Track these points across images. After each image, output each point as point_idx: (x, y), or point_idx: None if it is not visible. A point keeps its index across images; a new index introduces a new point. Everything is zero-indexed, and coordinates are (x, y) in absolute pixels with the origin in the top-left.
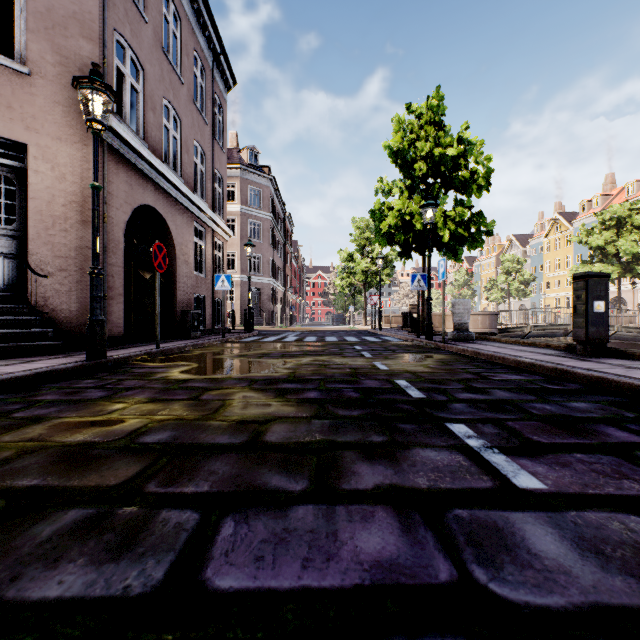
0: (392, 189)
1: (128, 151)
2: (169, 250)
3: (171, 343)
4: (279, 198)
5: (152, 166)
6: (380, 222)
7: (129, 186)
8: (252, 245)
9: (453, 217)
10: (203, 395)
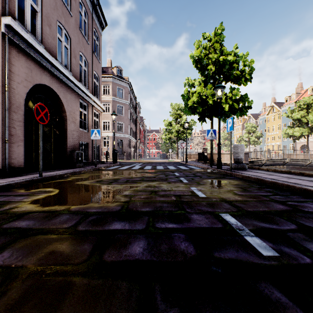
0: (194, 83)
1: (27, 46)
2: (62, 114)
3: (58, 171)
4: (133, 94)
5: (47, 59)
6: (187, 101)
7: (29, 70)
8: (115, 114)
9: (230, 97)
10: (1, 251)
